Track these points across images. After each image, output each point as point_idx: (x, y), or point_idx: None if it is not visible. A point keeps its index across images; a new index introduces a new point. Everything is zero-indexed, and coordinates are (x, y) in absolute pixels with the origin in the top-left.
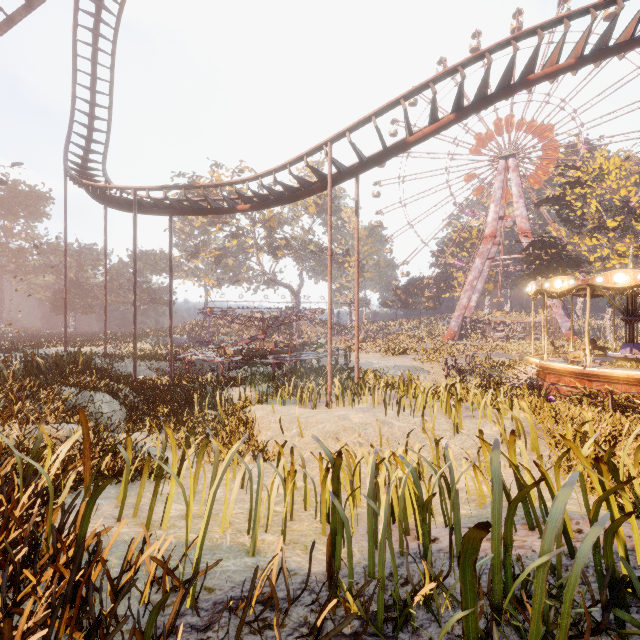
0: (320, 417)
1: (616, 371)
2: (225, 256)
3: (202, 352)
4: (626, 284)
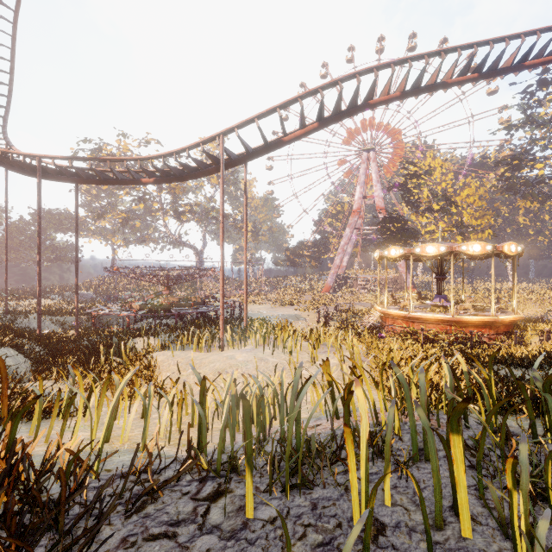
0: (212, 358)
1: (428, 315)
2: (132, 218)
3: (109, 307)
4: (433, 253)
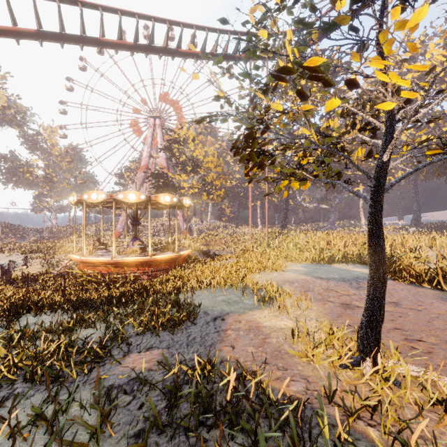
0: None
1: (94, 258)
2: None
3: None
4: (98, 200)
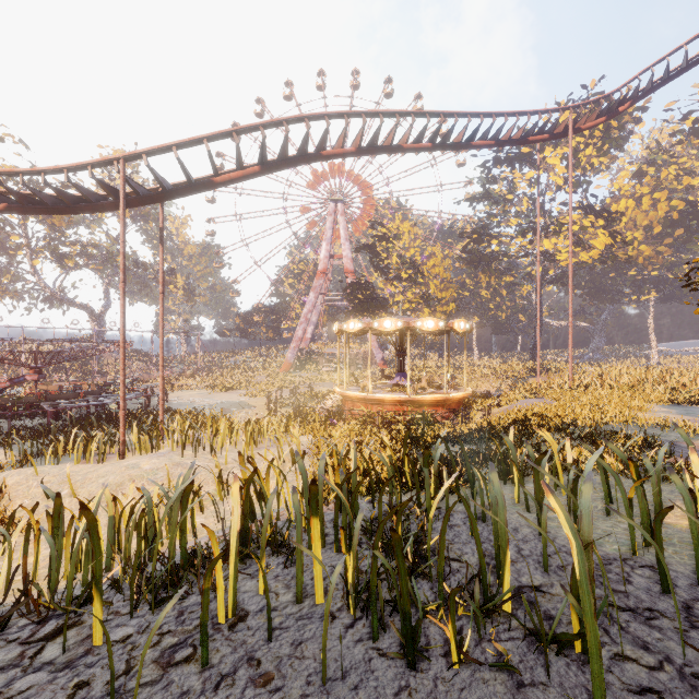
0: (103, 471)
1: (386, 395)
2: None
3: None
4: (391, 329)
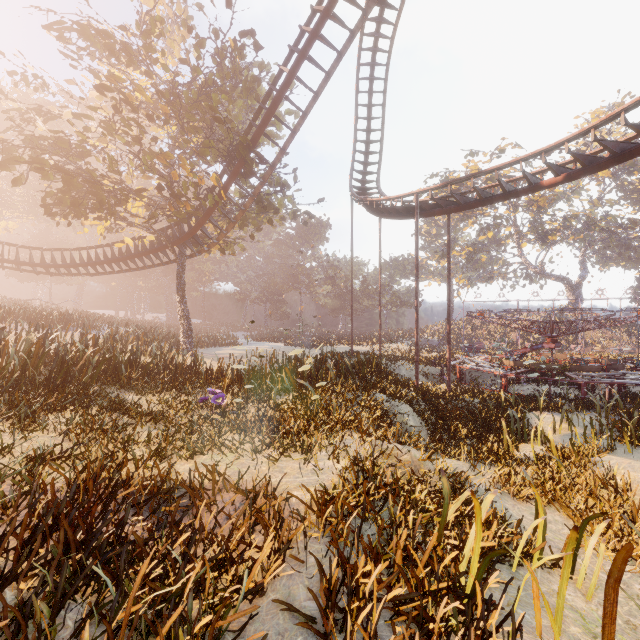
0: None
1: None
2: (479, 251)
3: (470, 359)
4: None
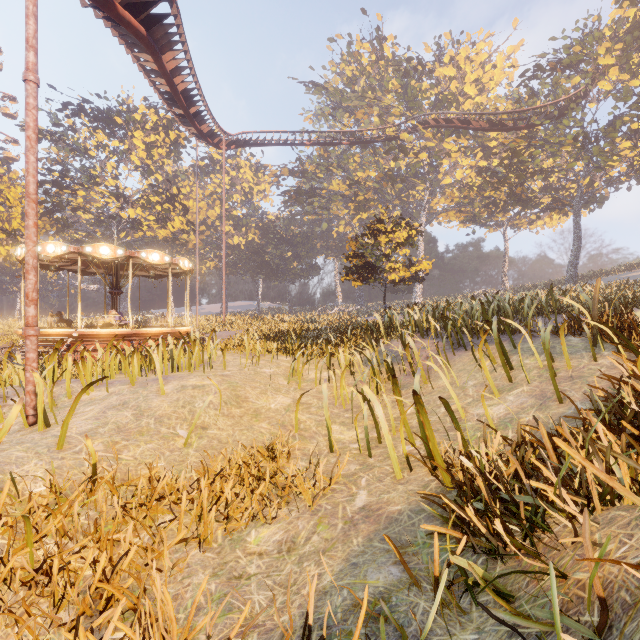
0: (166, 402)
1: (153, 329)
2: None
3: None
4: (159, 262)
